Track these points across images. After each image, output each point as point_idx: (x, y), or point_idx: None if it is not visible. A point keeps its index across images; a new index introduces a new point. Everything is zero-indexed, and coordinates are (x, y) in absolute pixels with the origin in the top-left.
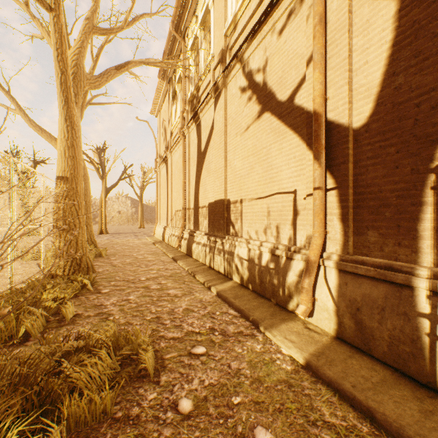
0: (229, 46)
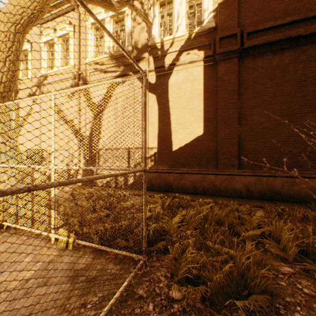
0: (43, 83)
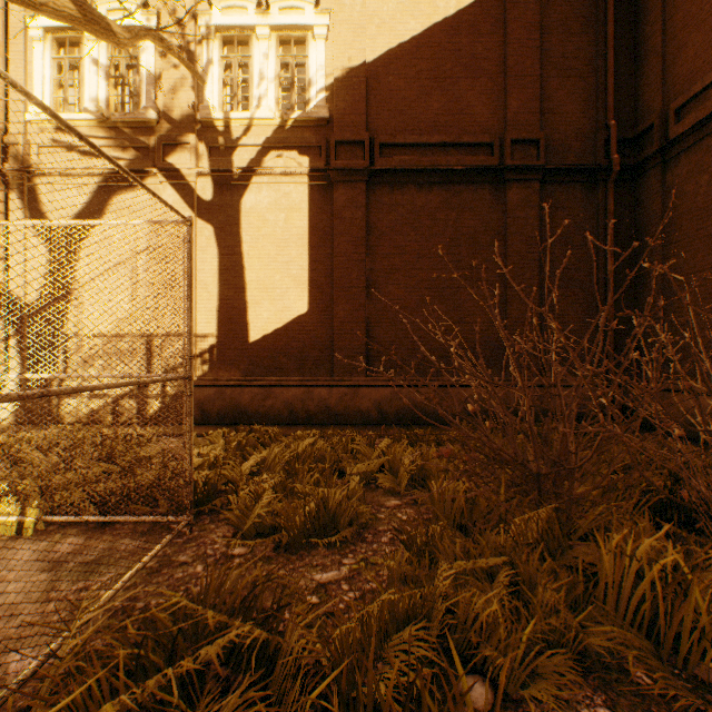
0: None
